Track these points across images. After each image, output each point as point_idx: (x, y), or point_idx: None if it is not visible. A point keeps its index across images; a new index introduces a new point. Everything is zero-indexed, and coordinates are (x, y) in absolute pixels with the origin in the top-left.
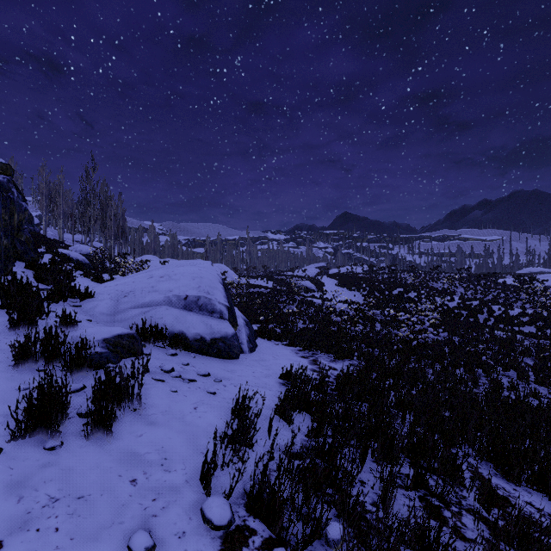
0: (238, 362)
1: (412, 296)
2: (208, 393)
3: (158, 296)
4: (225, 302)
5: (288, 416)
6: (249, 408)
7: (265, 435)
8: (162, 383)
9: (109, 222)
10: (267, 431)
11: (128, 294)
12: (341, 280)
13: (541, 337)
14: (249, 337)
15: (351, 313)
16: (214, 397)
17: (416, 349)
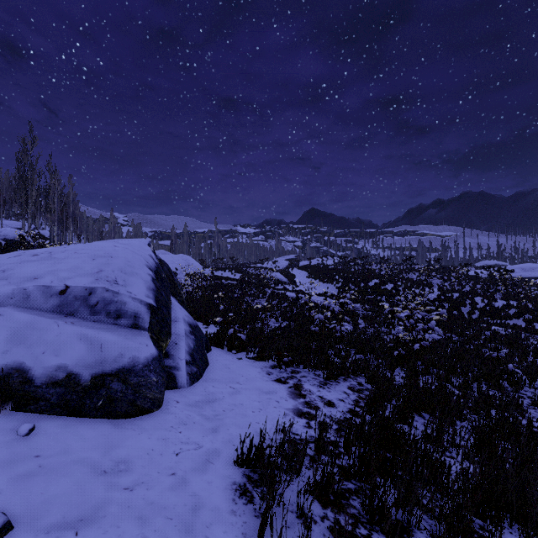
0: (153, 419)
1: (389, 288)
2: None
3: (2, 288)
4: (146, 298)
5: None
6: None
7: None
8: None
9: (52, 205)
10: None
11: None
12: (312, 272)
13: None
14: (192, 353)
15: (336, 309)
16: None
17: (418, 354)
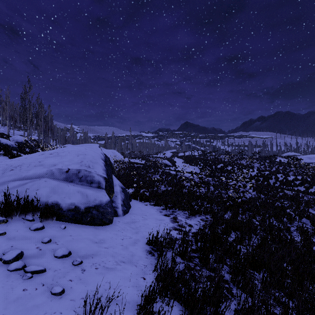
0: (110, 227)
1: (229, 169)
2: (51, 295)
3: (42, 169)
4: (103, 174)
5: None
6: None
7: None
8: None
9: (40, 122)
10: None
11: (15, 167)
12: (185, 159)
13: (312, 194)
14: (123, 201)
15: (197, 180)
16: (58, 301)
17: (240, 204)
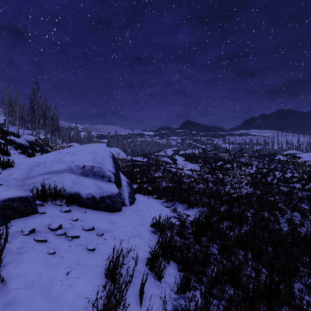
0: (120, 213)
1: (228, 166)
2: (87, 250)
3: (63, 166)
4: (112, 170)
5: (159, 273)
6: (123, 265)
7: (136, 300)
8: (42, 244)
9: (47, 122)
10: (138, 294)
11: (41, 164)
12: (186, 157)
13: (307, 190)
14: (130, 193)
15: (196, 177)
16: (92, 254)
17: (236, 199)
